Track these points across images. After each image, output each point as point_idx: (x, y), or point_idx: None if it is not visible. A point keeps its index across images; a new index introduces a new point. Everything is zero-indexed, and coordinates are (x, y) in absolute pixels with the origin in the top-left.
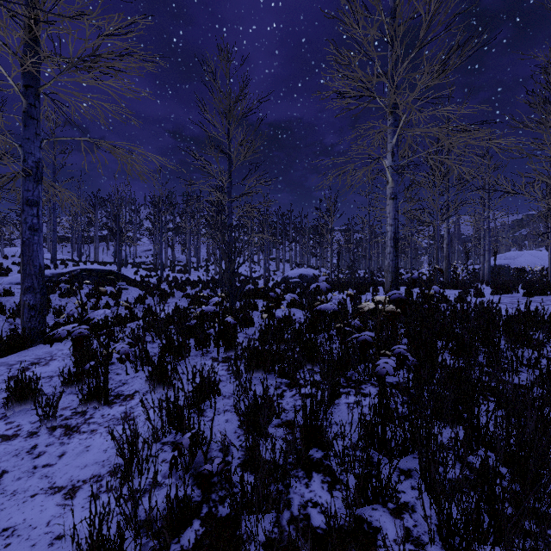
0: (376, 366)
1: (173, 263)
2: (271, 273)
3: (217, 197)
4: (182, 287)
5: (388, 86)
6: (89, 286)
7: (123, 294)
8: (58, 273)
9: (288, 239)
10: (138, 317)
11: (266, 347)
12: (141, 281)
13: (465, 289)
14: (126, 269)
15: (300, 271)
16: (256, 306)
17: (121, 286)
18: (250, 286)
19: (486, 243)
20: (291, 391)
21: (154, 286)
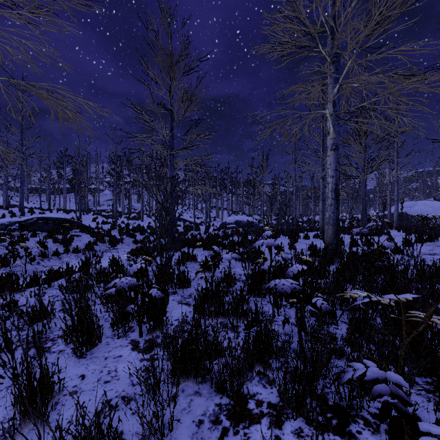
0: (364, 381)
1: (130, 210)
2: (212, 219)
3: (163, 154)
4: (132, 233)
5: (329, 35)
6: (44, 233)
7: (74, 241)
8: (14, 221)
9: (226, 191)
10: (73, 270)
11: (202, 320)
12: (94, 229)
13: (390, 237)
14: (87, 216)
15: (236, 218)
16: (195, 258)
17: (75, 233)
18: (193, 231)
19: (395, 194)
20: (236, 433)
21: (105, 233)
